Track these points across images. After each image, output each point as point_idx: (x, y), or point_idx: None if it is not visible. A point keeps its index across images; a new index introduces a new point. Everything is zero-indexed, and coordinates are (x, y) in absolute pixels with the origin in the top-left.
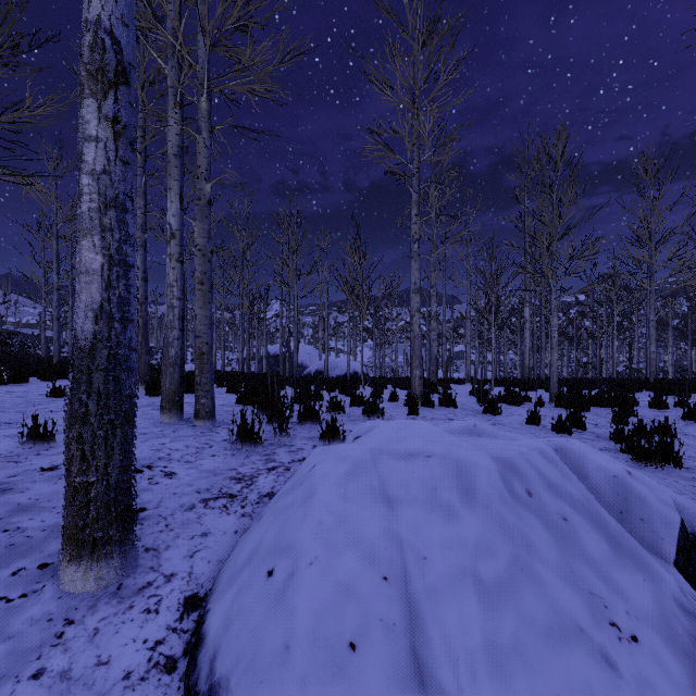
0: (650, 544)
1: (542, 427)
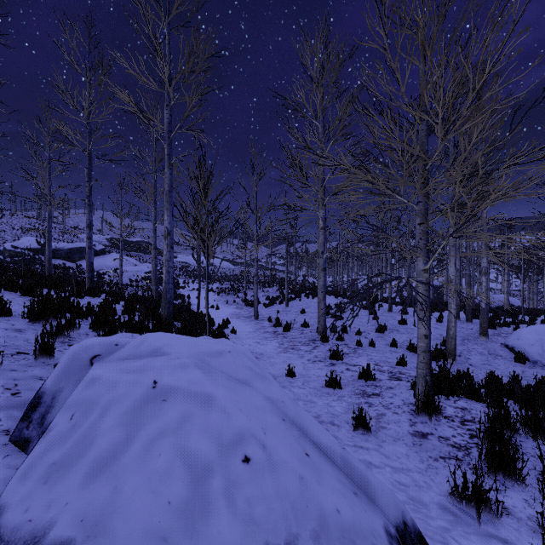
0: None
1: None
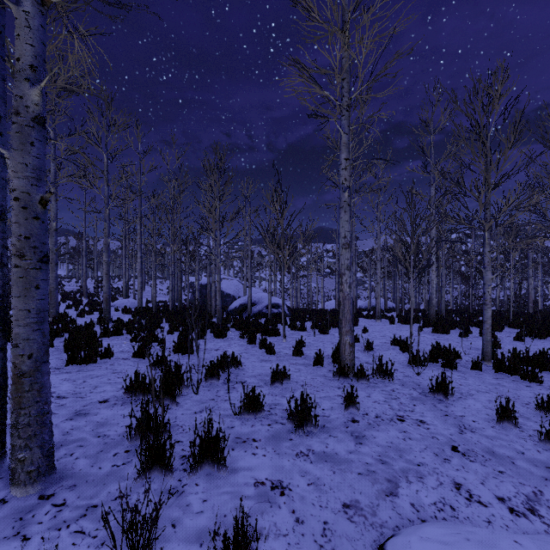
0: None
1: (520, 431)
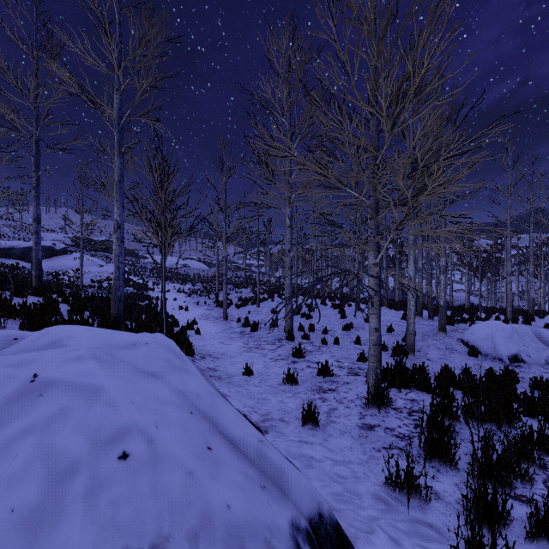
0: None
1: None
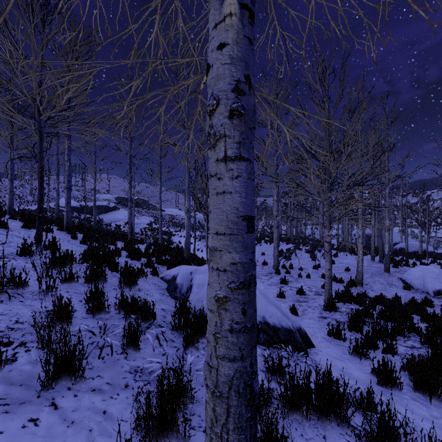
0: None
1: None
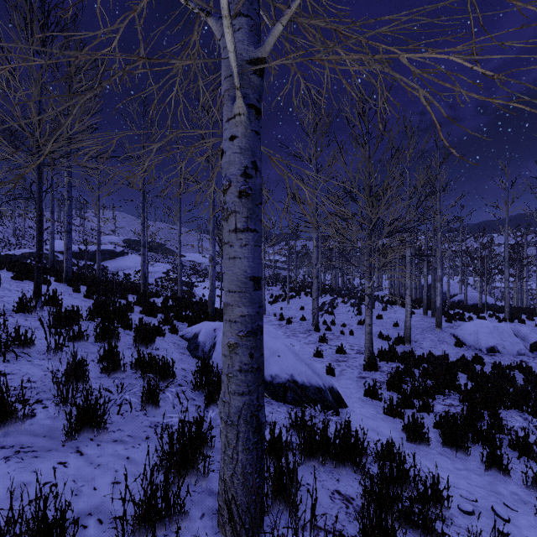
0: (527, 342)
1: None
